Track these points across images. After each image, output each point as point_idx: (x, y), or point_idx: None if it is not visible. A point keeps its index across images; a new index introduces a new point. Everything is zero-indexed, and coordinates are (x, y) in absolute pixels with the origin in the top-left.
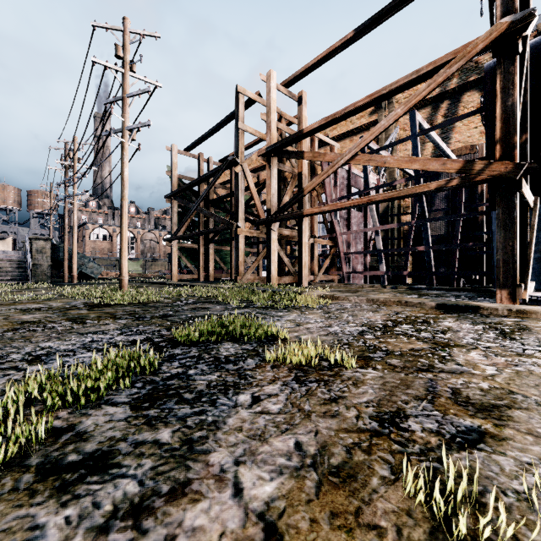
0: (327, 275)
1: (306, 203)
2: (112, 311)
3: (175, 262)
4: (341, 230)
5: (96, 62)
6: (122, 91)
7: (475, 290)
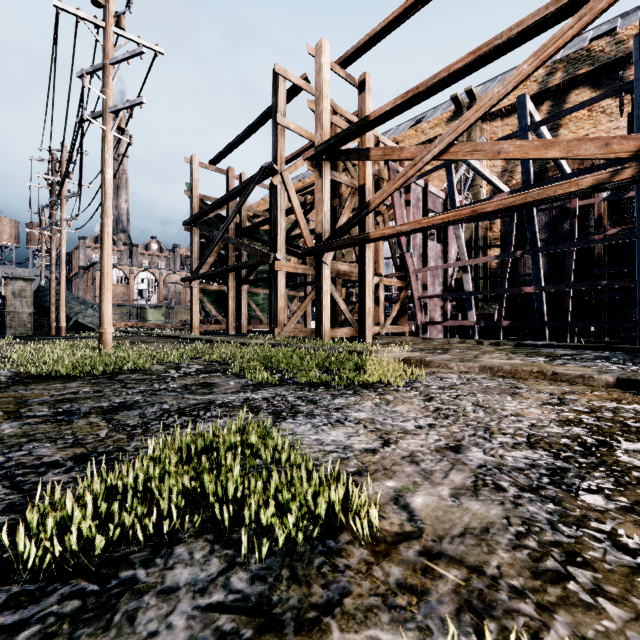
0: (396, 327)
1: (370, 227)
2: (35, 393)
3: (196, 309)
4: (414, 266)
5: (61, 7)
6: (103, 55)
7: (621, 348)
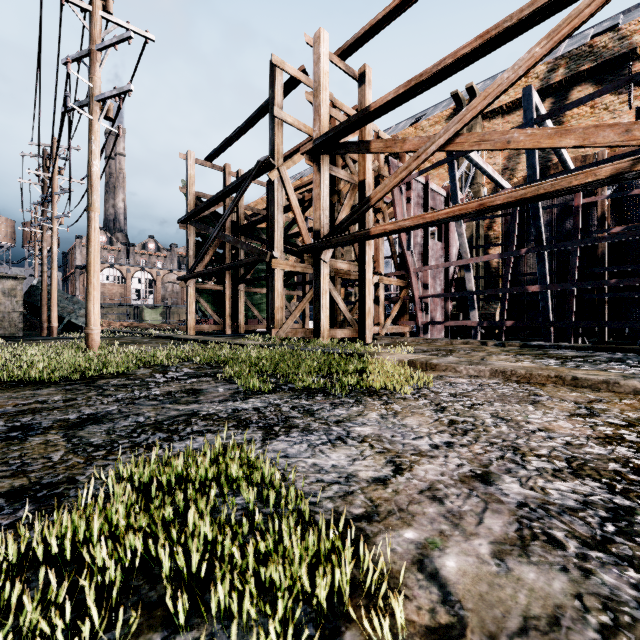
0: (396, 327)
1: (370, 224)
2: None
3: (192, 309)
4: (415, 265)
5: None
6: (90, 41)
7: (633, 349)
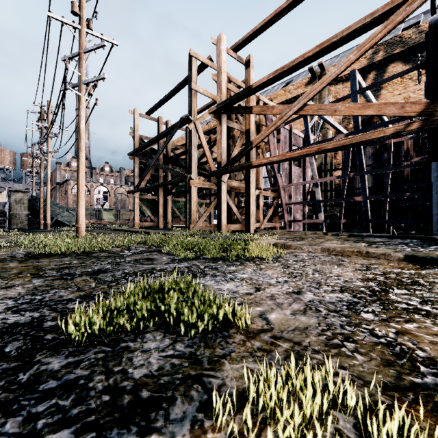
0: (271, 223)
1: (253, 157)
2: (44, 264)
3: (137, 211)
4: (283, 183)
5: (52, 17)
6: (79, 47)
7: (417, 237)
